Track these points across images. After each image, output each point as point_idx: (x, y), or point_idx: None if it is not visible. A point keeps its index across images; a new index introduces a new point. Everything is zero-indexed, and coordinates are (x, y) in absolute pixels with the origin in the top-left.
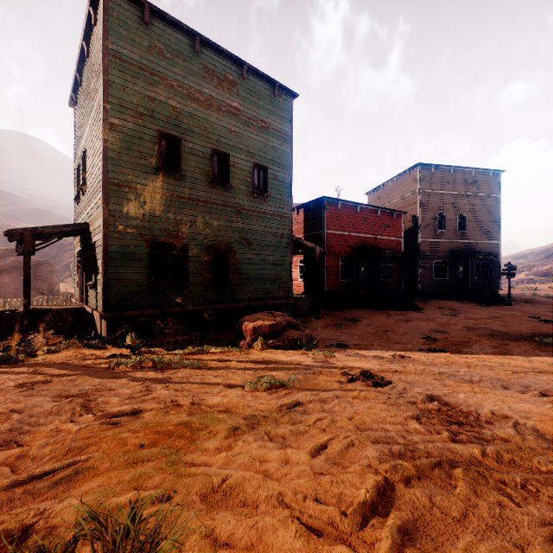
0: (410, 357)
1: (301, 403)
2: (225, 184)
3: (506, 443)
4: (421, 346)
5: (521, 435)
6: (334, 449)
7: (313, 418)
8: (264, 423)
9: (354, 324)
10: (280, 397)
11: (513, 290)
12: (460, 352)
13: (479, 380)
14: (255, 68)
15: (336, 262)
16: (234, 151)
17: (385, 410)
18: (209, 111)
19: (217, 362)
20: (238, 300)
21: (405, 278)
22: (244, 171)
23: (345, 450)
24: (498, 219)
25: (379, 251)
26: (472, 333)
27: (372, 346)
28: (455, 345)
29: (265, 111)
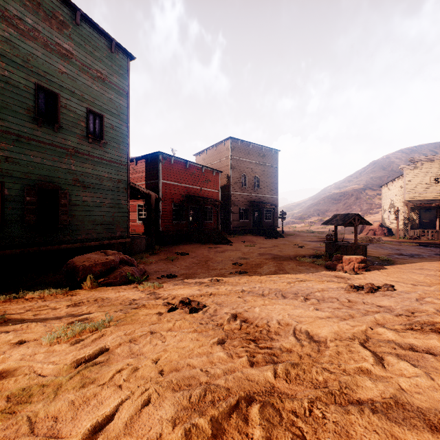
0: (223, 280)
1: (107, 349)
2: (53, 123)
3: (291, 354)
4: (231, 270)
5: (300, 341)
6: (122, 420)
7: (111, 371)
8: (37, 398)
9: (183, 257)
10: (85, 346)
11: (284, 228)
12: (256, 271)
13: (268, 293)
14: (90, 18)
15: (170, 207)
16: (66, 93)
17: (195, 340)
18: (33, 43)
19: (25, 311)
20: (71, 241)
21: (222, 220)
22: (78, 115)
23: (136, 415)
24: (277, 182)
25: (203, 199)
26: (263, 258)
27: (196, 273)
28: (253, 267)
29: (102, 63)
